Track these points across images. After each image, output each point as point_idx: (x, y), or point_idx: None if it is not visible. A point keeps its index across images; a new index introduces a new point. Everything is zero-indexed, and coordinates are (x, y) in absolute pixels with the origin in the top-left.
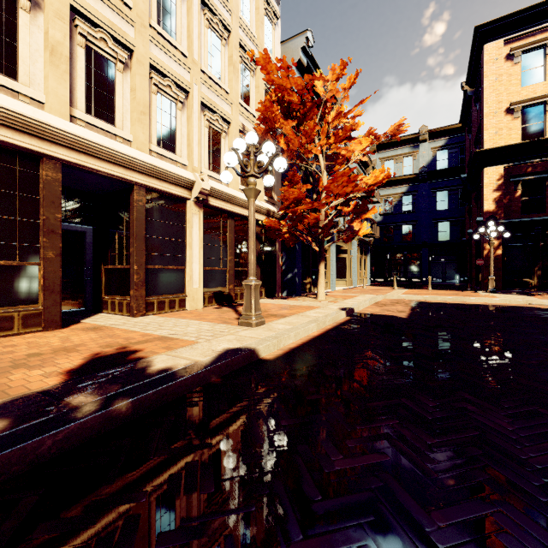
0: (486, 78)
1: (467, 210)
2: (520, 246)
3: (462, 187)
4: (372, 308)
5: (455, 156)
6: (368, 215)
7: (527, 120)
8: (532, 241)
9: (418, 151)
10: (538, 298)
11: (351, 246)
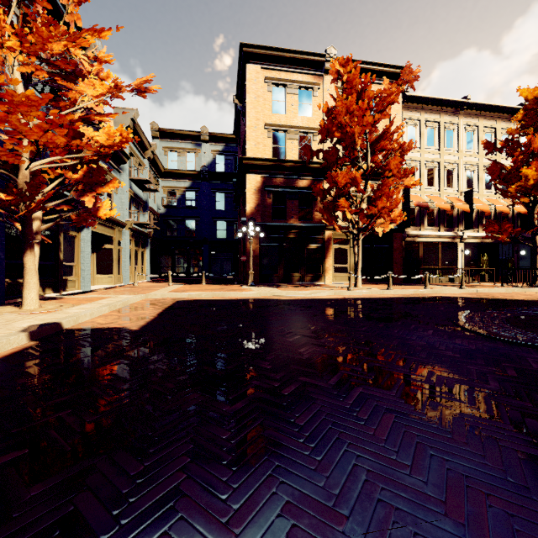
0: (249, 94)
1: (239, 212)
2: (271, 245)
3: (235, 191)
4: (106, 317)
5: (231, 163)
6: (107, 189)
7: (275, 142)
8: (278, 242)
9: (200, 149)
10: (280, 289)
11: (121, 235)
